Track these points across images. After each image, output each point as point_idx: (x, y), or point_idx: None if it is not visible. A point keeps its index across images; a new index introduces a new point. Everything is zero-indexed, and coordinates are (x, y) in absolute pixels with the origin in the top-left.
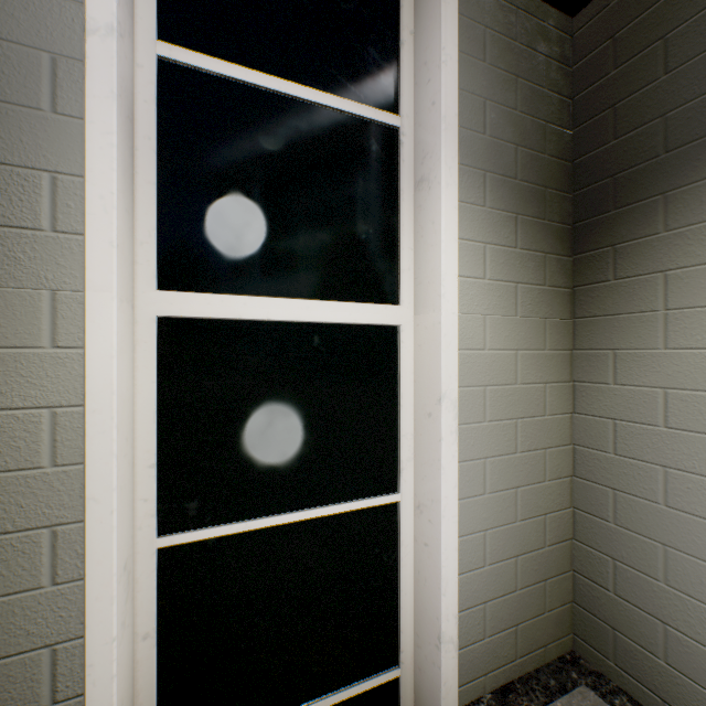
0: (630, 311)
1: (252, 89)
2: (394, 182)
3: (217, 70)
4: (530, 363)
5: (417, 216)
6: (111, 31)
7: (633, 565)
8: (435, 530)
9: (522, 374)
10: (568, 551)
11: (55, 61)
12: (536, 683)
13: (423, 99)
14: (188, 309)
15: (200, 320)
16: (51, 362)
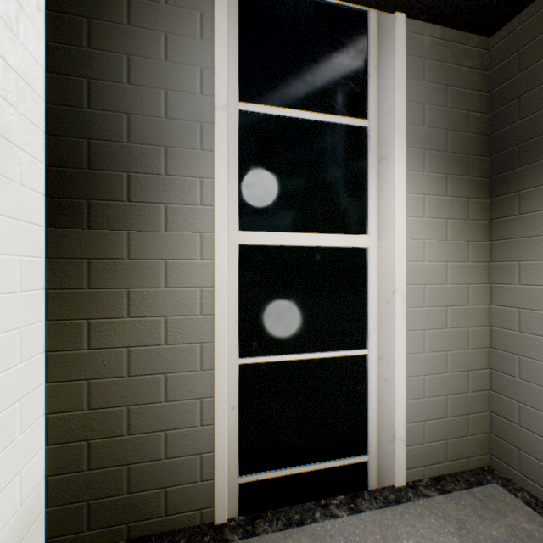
0: (529, 235)
1: (283, 119)
2: (364, 160)
3: (266, 112)
4: (456, 271)
5: (379, 180)
6: (225, 107)
7: (532, 405)
8: (390, 371)
9: (450, 278)
10: (486, 397)
11: (202, 126)
12: (460, 478)
13: (382, 109)
14: (252, 240)
15: (257, 246)
16: (200, 266)
